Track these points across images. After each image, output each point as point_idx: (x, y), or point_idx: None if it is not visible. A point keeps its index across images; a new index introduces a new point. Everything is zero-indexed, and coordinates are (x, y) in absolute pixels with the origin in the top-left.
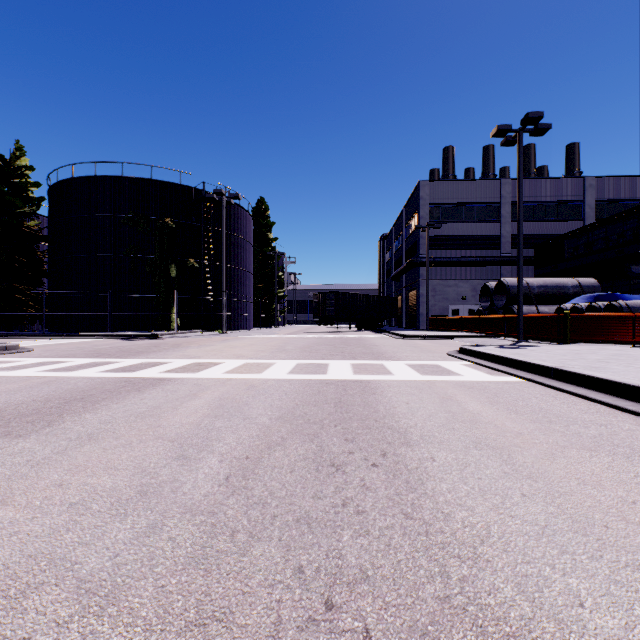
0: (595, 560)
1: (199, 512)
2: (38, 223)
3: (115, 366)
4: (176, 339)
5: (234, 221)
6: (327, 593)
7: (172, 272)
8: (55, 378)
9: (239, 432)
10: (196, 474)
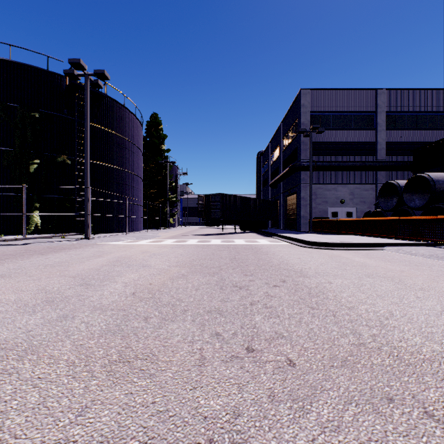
0: None
1: None
2: None
3: None
4: None
5: (117, 121)
6: None
7: (32, 166)
8: None
9: None
10: None
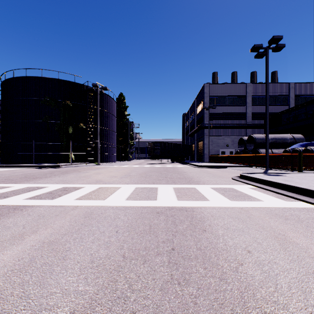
0: None
1: None
2: None
3: None
4: (69, 168)
5: (105, 103)
6: None
7: (70, 130)
8: None
9: None
10: None
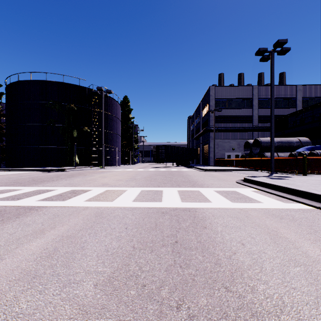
0: None
1: None
2: (1, 107)
3: (12, 194)
4: (74, 171)
5: (110, 107)
6: None
7: (74, 134)
8: None
9: None
10: None
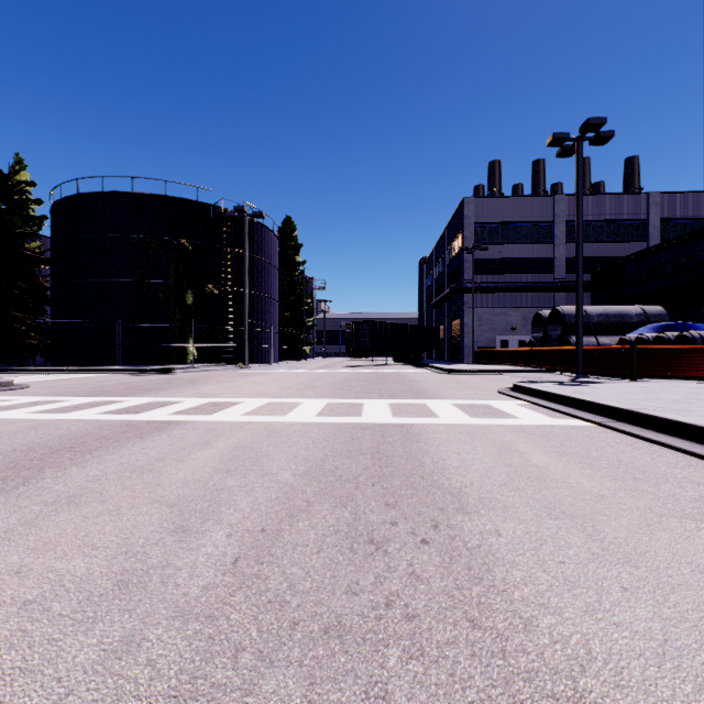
0: None
1: (193, 616)
2: (40, 245)
3: (118, 406)
4: (192, 374)
5: (257, 242)
6: None
7: (188, 299)
8: (46, 421)
9: (255, 493)
10: (196, 555)
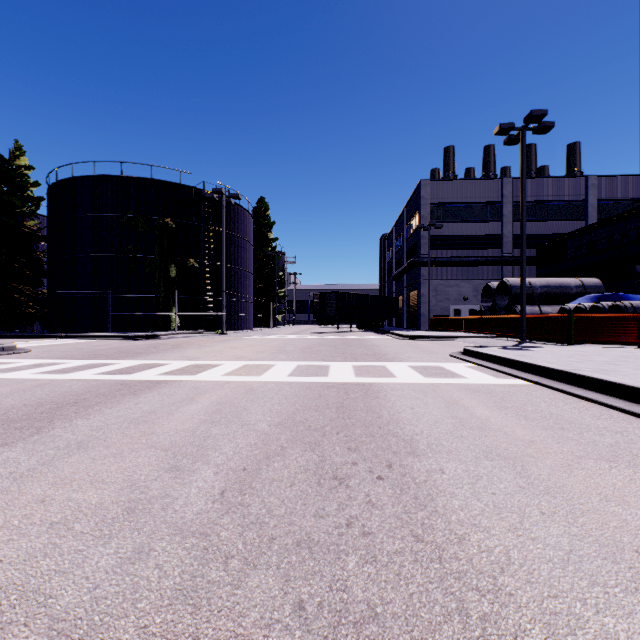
0: (630, 594)
1: (190, 533)
2: (37, 223)
3: (112, 368)
4: (176, 340)
5: (234, 221)
6: (331, 636)
7: (172, 272)
8: (49, 381)
9: (236, 440)
10: (189, 488)
